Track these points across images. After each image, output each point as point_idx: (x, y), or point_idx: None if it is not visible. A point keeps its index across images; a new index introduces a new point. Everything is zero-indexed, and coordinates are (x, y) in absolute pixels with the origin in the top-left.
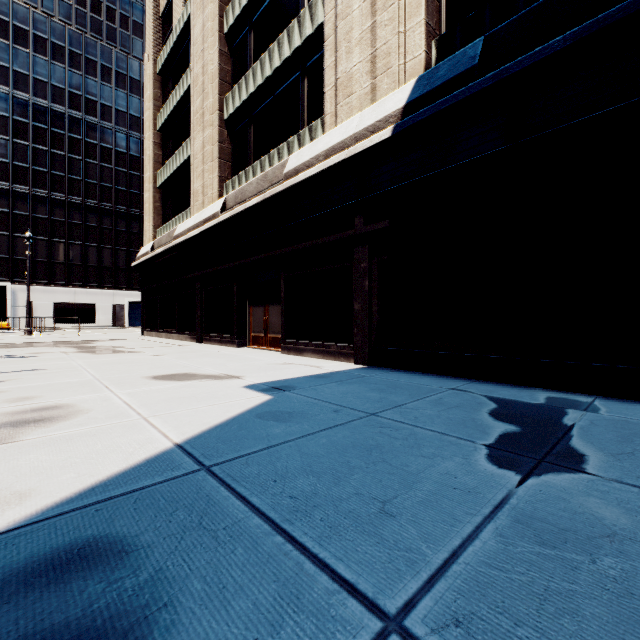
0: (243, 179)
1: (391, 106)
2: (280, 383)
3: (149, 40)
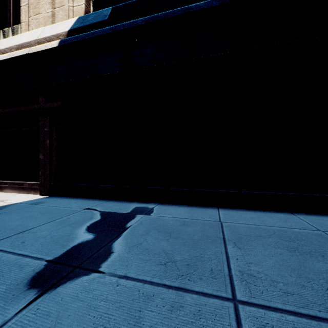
0: None
1: (61, 28)
2: None
3: None
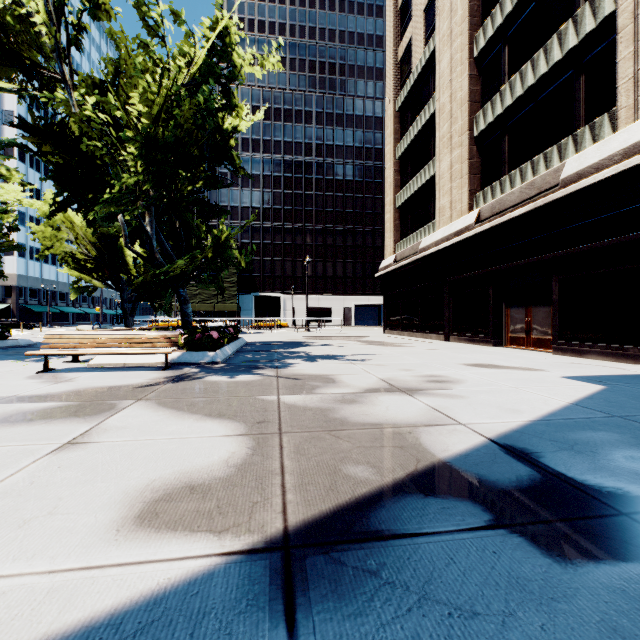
0: (497, 189)
1: None
2: (596, 378)
3: (389, 85)
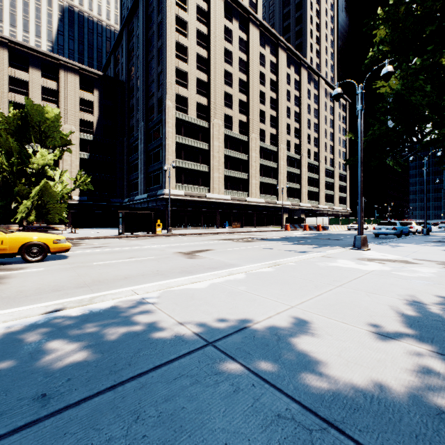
0: None
1: (76, 198)
2: None
3: None
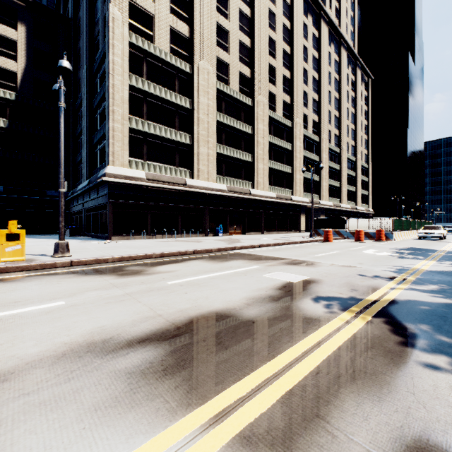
0: None
1: None
2: None
3: None
